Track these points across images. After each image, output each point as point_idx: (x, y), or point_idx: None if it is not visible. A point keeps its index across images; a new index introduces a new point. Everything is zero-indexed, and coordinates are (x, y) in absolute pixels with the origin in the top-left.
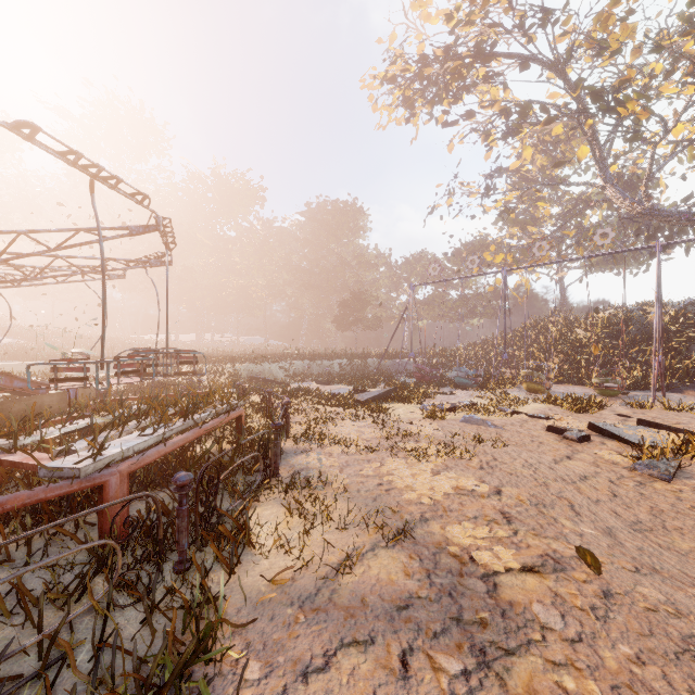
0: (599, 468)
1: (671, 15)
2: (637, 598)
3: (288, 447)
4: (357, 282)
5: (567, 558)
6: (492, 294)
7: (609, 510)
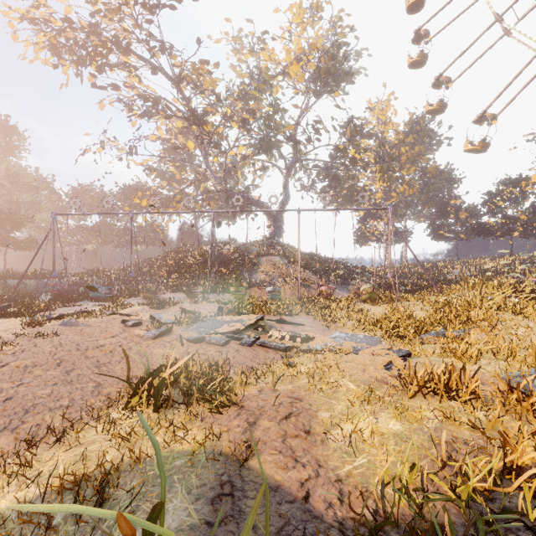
0: (125, 339)
1: (235, 85)
2: (29, 396)
3: None
4: (10, 202)
5: (4, 389)
6: (150, 228)
7: (95, 361)
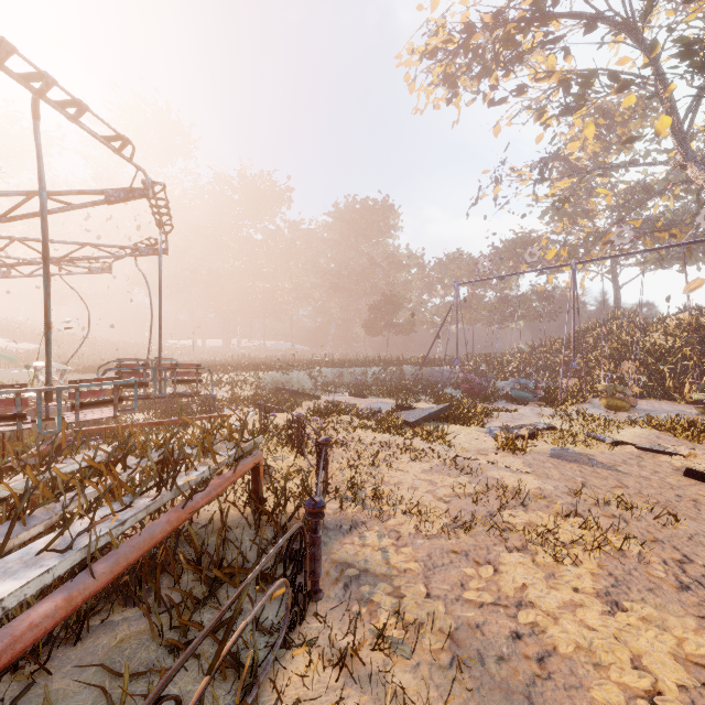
0: None
1: None
2: None
3: (328, 515)
4: (388, 284)
5: None
6: (535, 295)
7: None
